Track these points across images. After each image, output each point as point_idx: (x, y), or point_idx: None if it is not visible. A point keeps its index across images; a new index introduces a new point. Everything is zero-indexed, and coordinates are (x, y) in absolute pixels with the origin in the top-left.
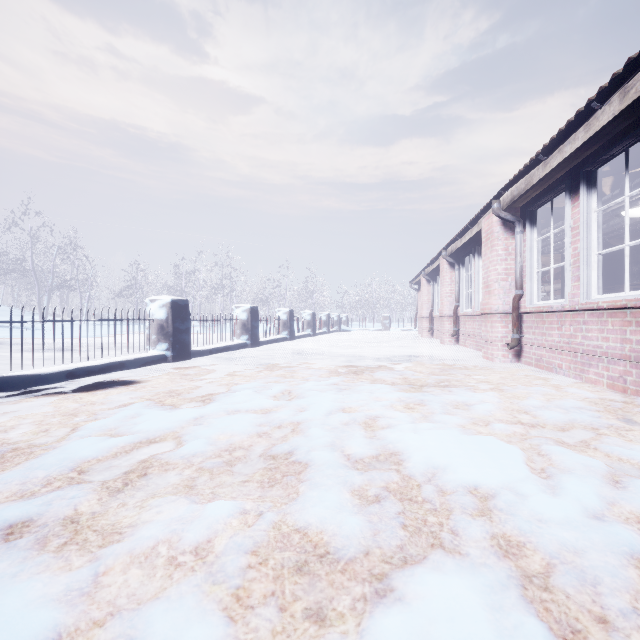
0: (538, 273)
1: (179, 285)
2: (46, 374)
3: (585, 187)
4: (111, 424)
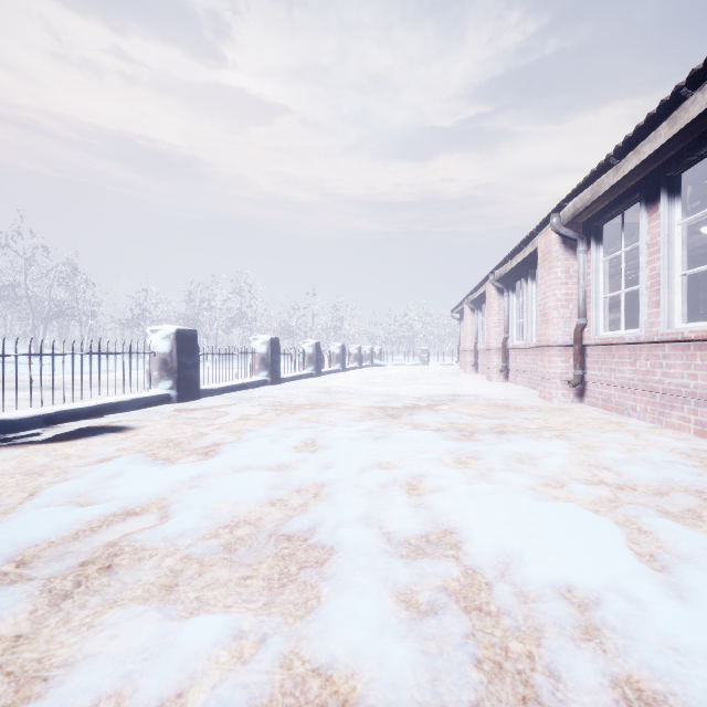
0: (605, 299)
1: (193, 314)
2: (18, 419)
3: (666, 195)
4: (81, 488)
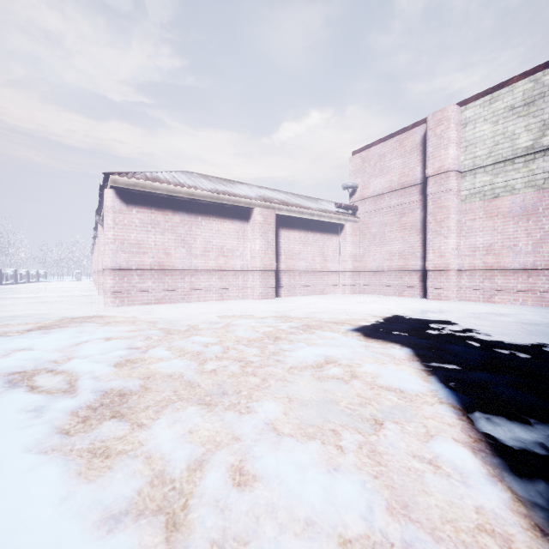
0: None
1: None
2: None
3: None
4: None
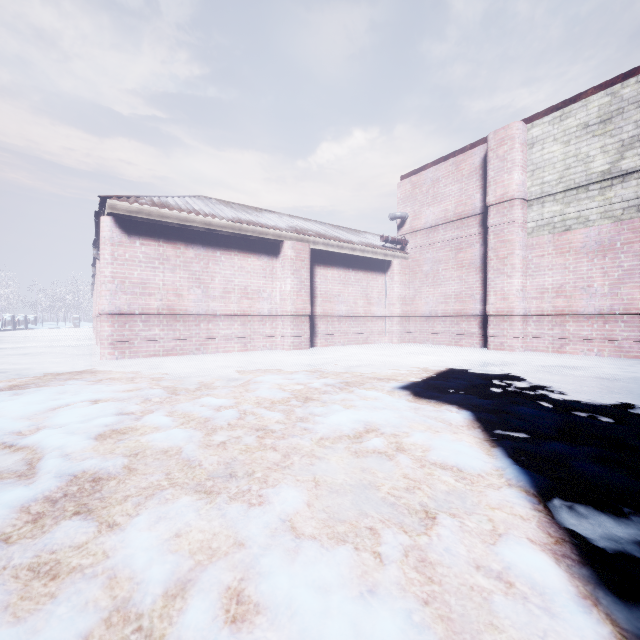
0: None
1: None
2: None
3: None
4: None
